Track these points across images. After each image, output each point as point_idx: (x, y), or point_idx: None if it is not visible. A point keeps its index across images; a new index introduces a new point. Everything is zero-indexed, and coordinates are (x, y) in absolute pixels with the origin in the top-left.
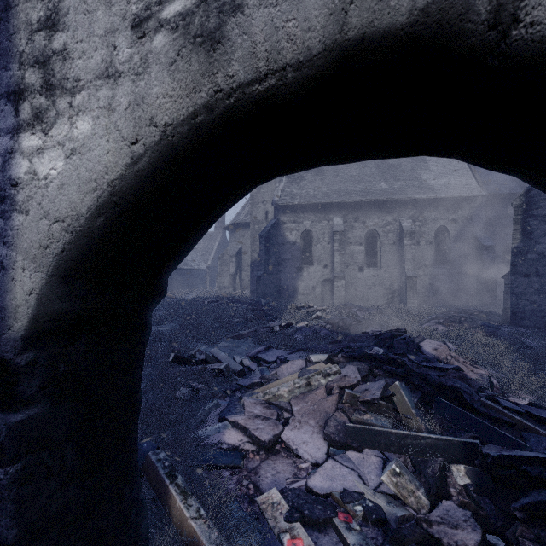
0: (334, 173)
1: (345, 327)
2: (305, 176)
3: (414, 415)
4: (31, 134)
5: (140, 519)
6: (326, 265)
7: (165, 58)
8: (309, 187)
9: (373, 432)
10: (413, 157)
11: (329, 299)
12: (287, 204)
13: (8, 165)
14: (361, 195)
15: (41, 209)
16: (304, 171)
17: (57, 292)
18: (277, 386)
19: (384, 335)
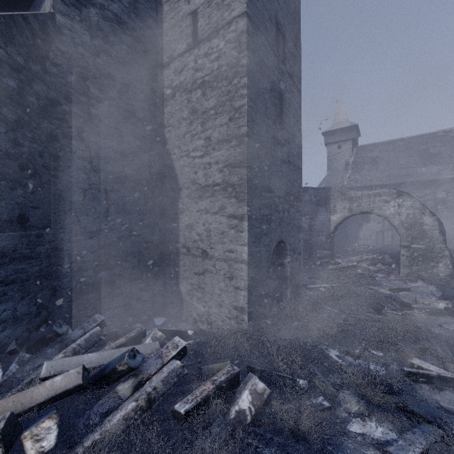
0: (386, 163)
1: (382, 250)
2: (364, 167)
3: (388, 260)
4: (332, 215)
5: (334, 259)
6: (379, 222)
7: (346, 212)
8: (367, 174)
9: (376, 261)
10: (452, 146)
11: (381, 243)
12: (351, 187)
13: (330, 218)
14: (405, 178)
15: (333, 222)
16: (364, 164)
17: (333, 229)
18: (351, 257)
19: (397, 251)
